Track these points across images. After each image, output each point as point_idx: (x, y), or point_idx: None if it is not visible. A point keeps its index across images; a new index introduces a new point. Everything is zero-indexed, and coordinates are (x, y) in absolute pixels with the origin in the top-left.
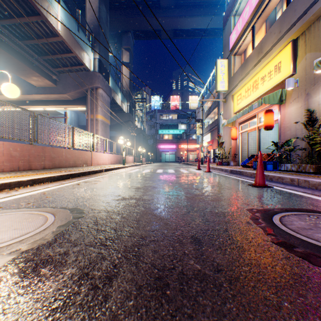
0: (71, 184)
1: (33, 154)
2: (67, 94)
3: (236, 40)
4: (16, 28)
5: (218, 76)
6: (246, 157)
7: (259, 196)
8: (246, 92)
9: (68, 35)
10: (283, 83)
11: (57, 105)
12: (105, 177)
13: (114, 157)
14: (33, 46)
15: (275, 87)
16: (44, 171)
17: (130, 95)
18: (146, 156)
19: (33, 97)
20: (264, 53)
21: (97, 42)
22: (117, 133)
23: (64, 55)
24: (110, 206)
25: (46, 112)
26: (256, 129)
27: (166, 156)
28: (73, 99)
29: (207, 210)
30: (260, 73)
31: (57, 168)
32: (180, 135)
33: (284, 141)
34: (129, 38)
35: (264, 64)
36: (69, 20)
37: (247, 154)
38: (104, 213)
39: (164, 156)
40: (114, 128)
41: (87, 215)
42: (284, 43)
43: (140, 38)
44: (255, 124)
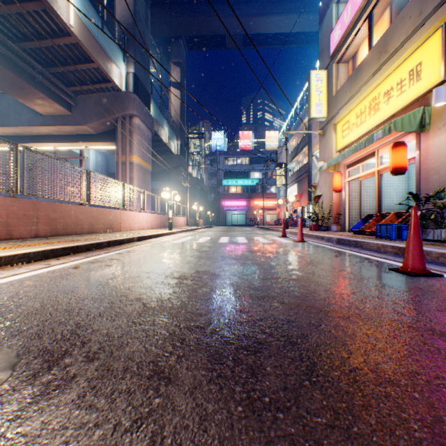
0: (65, 266)
1: (16, 213)
2: (88, 125)
3: (341, 38)
4: (6, 22)
5: (312, 96)
6: (355, 218)
7: (442, 304)
8: (358, 117)
9: (86, 34)
10: (425, 98)
11: (74, 141)
12: (133, 251)
13: (157, 218)
14: (34, 52)
15: (409, 104)
16: (35, 241)
17: (181, 129)
18: (205, 217)
19: (38, 129)
20: (390, 52)
21: (132, 48)
22: (163, 184)
23: (81, 67)
24: (98, 343)
25: (61, 154)
26: (374, 175)
27: (233, 216)
28: (97, 132)
29: (357, 366)
30: (382, 85)
31: (60, 236)
32: (253, 187)
33: (427, 192)
34: (180, 47)
35: (390, 70)
36: (88, 13)
37: (359, 213)
38: (62, 382)
39: (230, 216)
40: (159, 176)
41: (3, 392)
42: (429, 30)
43: (196, 49)
44: (369, 167)
